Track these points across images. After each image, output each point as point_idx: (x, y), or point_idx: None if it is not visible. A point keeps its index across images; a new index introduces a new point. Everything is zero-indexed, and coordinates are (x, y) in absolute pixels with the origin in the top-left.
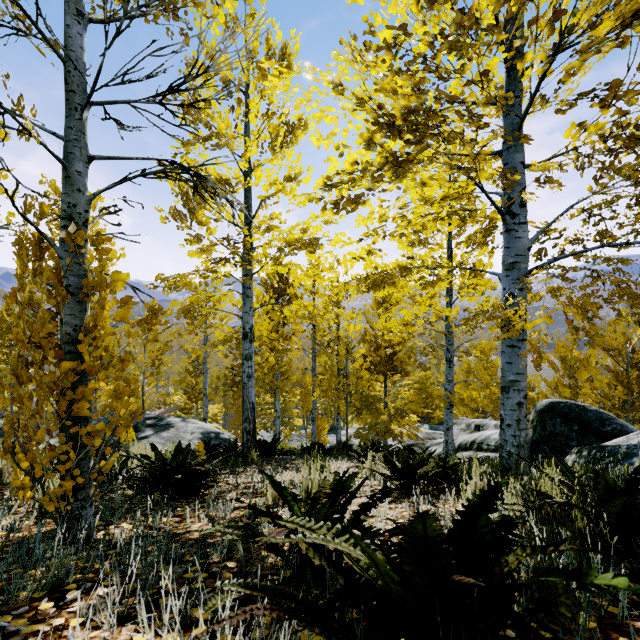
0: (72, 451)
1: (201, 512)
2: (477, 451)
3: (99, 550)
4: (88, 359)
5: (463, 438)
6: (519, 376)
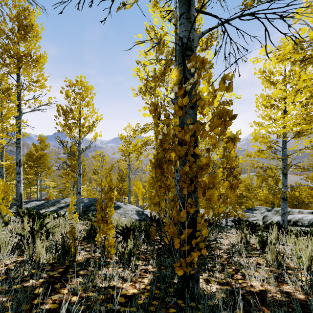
0: (205, 229)
1: (230, 269)
2: (293, 226)
3: (224, 309)
4: (232, 154)
5: (278, 218)
6: None
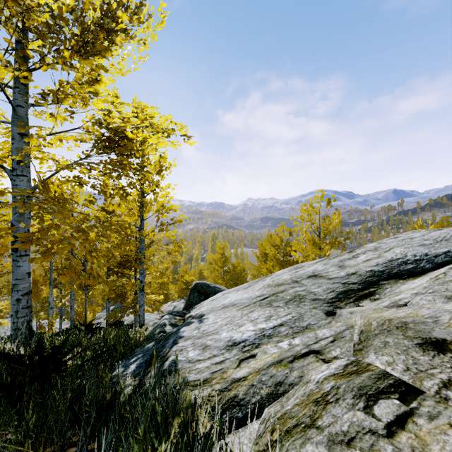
0: None
1: None
2: None
3: None
4: None
5: None
6: (18, 281)
